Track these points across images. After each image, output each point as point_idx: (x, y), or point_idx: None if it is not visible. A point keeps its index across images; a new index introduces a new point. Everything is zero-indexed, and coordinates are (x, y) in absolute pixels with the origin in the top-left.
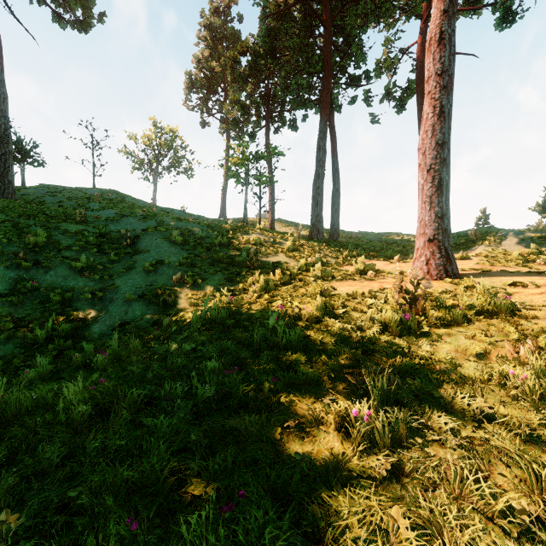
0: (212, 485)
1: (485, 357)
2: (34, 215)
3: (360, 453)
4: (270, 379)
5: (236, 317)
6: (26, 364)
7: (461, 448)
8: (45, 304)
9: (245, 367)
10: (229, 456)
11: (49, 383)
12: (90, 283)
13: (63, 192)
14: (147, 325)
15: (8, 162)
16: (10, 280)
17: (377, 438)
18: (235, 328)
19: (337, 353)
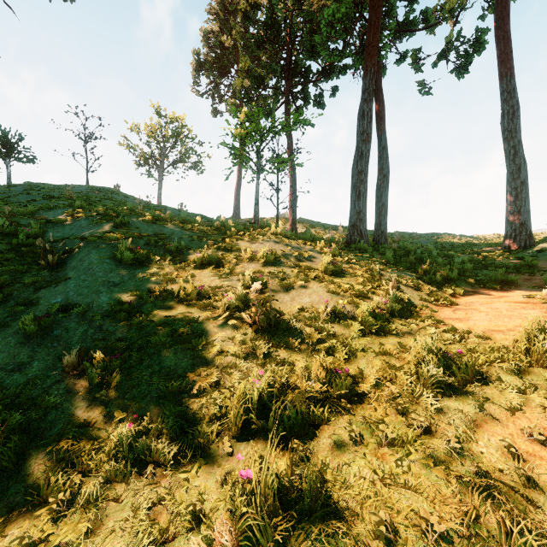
0: None
1: None
2: None
3: None
4: None
5: None
6: None
7: None
8: None
9: None
10: None
11: None
12: None
13: (42, 189)
14: None
15: None
16: None
17: None
18: None
19: None
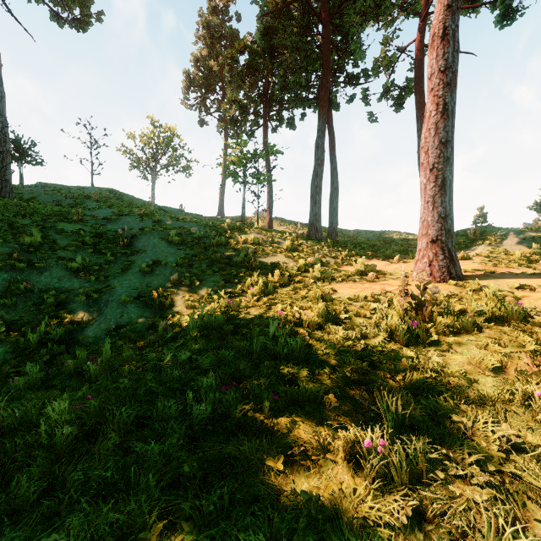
0: (206, 533)
1: (502, 371)
2: (30, 214)
3: (374, 491)
4: (270, 396)
5: (234, 323)
6: (17, 370)
7: (489, 487)
8: (39, 306)
9: (243, 380)
10: (227, 494)
11: (39, 393)
12: (85, 284)
13: (61, 191)
14: (142, 328)
15: (6, 161)
16: (4, 281)
17: (393, 474)
18: (233, 334)
19: (341, 364)
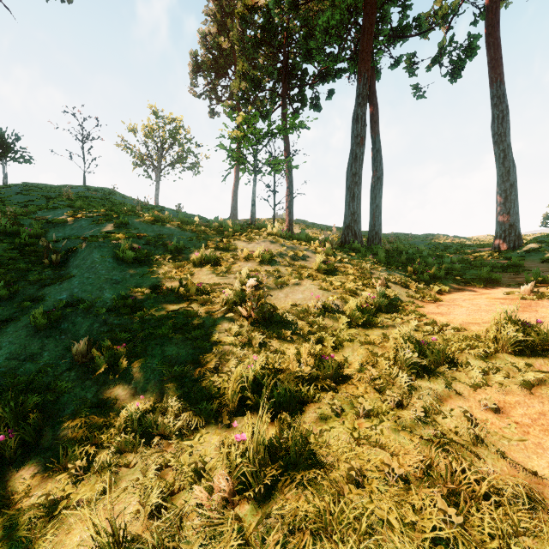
0: None
1: None
2: None
3: None
4: None
5: None
6: None
7: None
8: None
9: None
10: None
11: None
12: None
13: (39, 190)
14: None
15: None
16: None
17: None
18: None
19: None
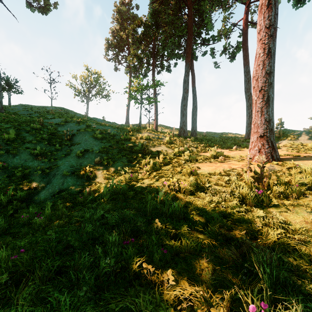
0: None
1: None
2: (11, 121)
3: None
4: (160, 250)
5: (134, 190)
6: None
7: None
8: (11, 177)
9: (140, 234)
10: None
11: None
12: (41, 164)
13: (32, 108)
14: (75, 192)
15: None
16: None
17: None
18: (133, 197)
19: (210, 222)
